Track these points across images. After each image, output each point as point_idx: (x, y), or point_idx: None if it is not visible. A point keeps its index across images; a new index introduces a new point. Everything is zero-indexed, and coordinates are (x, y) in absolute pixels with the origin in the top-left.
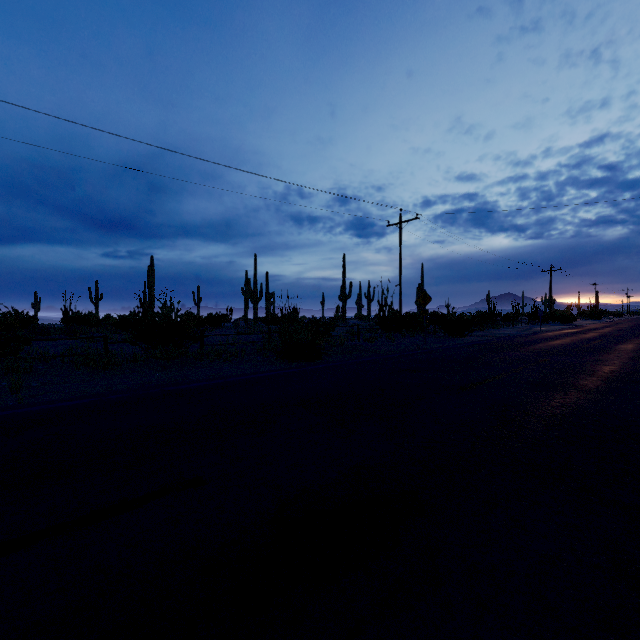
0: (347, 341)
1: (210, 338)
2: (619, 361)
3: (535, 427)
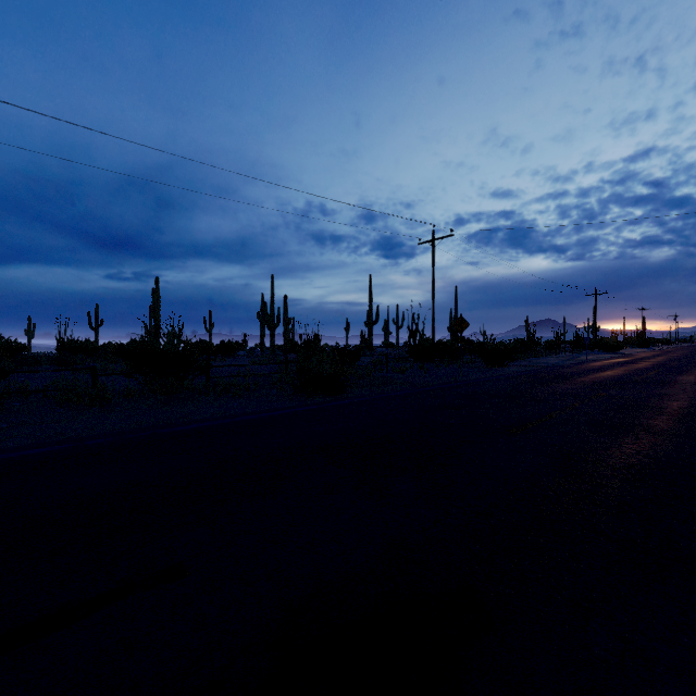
0: (374, 372)
1: (220, 368)
2: (686, 395)
3: (613, 483)
